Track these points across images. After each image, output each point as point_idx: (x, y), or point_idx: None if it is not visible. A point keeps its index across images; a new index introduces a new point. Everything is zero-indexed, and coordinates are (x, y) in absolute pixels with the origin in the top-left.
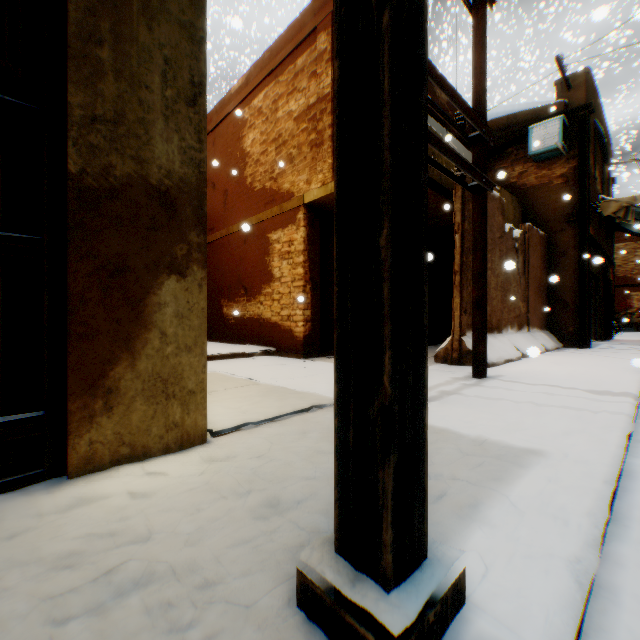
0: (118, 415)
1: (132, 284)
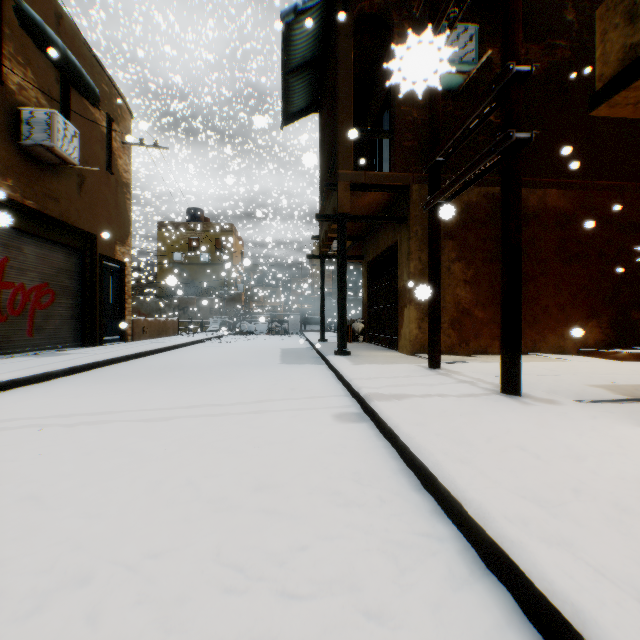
0: (401, 341)
1: (402, 311)
